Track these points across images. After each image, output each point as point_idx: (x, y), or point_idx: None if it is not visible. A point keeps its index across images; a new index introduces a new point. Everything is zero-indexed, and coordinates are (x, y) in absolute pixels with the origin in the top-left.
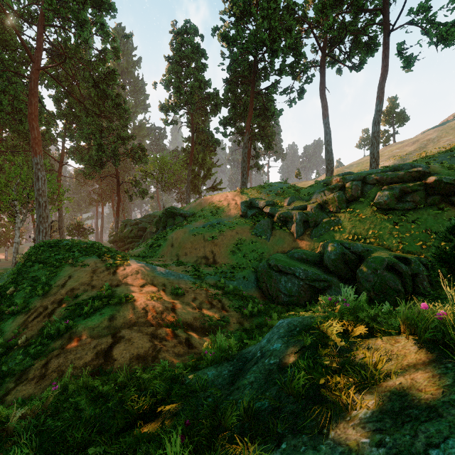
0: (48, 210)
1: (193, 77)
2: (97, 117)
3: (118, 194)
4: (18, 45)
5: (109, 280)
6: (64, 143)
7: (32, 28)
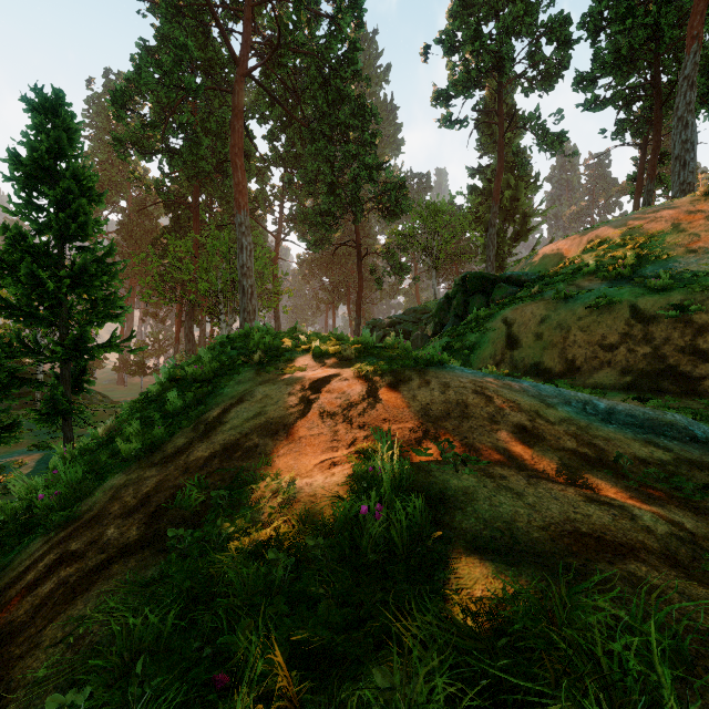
0: (256, 301)
1: (507, 2)
2: (327, 142)
3: (359, 276)
4: (223, 61)
5: (374, 422)
6: (282, 207)
7: (236, 13)
